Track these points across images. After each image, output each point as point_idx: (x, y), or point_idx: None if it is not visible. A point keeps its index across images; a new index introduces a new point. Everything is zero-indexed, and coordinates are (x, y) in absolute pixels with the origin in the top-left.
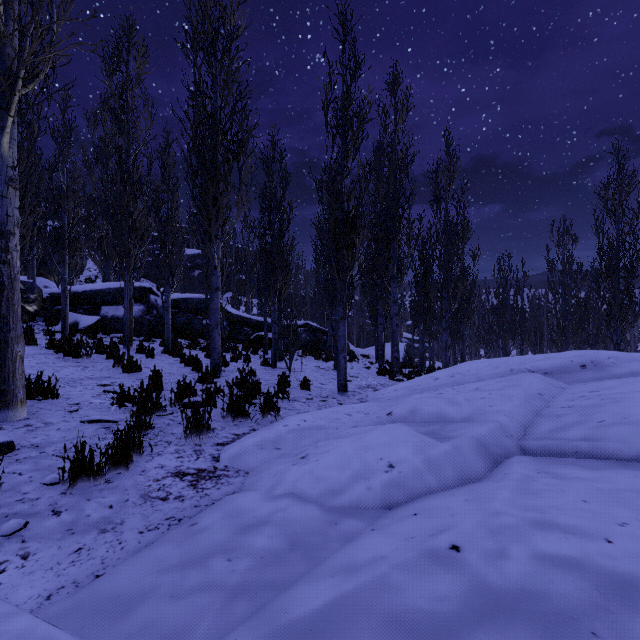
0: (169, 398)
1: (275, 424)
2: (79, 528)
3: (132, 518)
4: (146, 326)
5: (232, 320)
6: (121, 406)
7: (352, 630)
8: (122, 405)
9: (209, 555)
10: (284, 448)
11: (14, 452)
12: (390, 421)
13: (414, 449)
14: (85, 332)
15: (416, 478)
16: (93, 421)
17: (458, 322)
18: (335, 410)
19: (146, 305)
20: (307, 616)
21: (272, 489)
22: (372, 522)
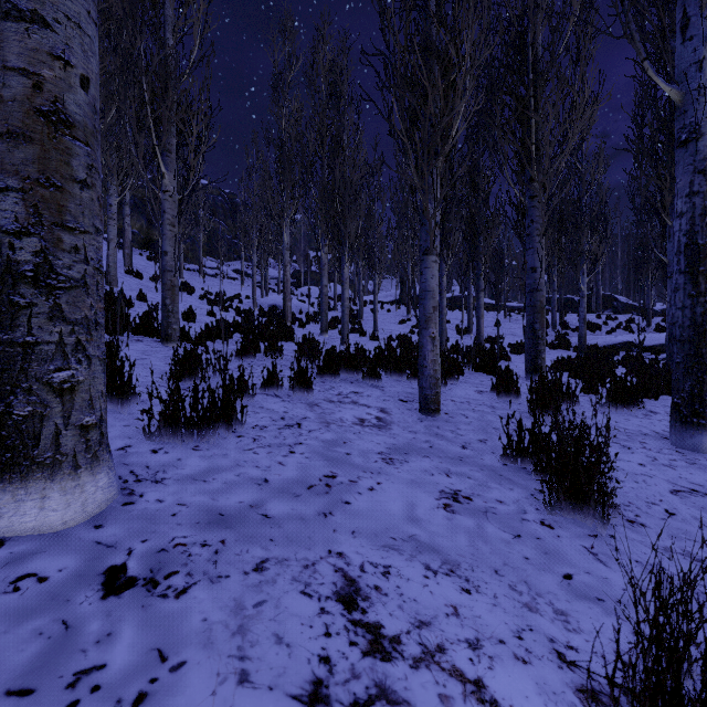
0: None
1: None
2: None
3: None
4: None
5: None
6: None
7: None
8: None
9: None
10: None
11: None
12: None
13: None
14: None
15: None
16: None
17: None
18: None
19: None
20: None
21: None
22: None
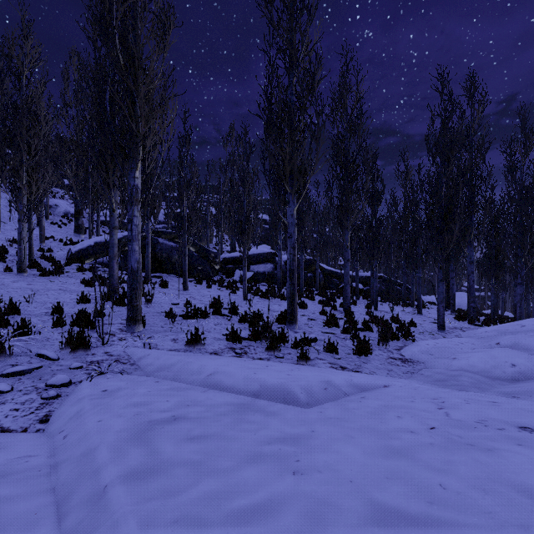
0: (342, 325)
1: (417, 343)
2: (379, 368)
3: (394, 369)
4: (275, 278)
5: (325, 273)
6: (327, 327)
7: (527, 393)
8: (327, 326)
9: (446, 380)
10: (435, 354)
11: (317, 341)
12: (499, 347)
13: (525, 359)
14: (248, 282)
15: (530, 372)
16: (327, 333)
17: (533, 276)
18: (449, 340)
19: (274, 264)
20: (507, 391)
21: (448, 368)
22: (511, 383)
